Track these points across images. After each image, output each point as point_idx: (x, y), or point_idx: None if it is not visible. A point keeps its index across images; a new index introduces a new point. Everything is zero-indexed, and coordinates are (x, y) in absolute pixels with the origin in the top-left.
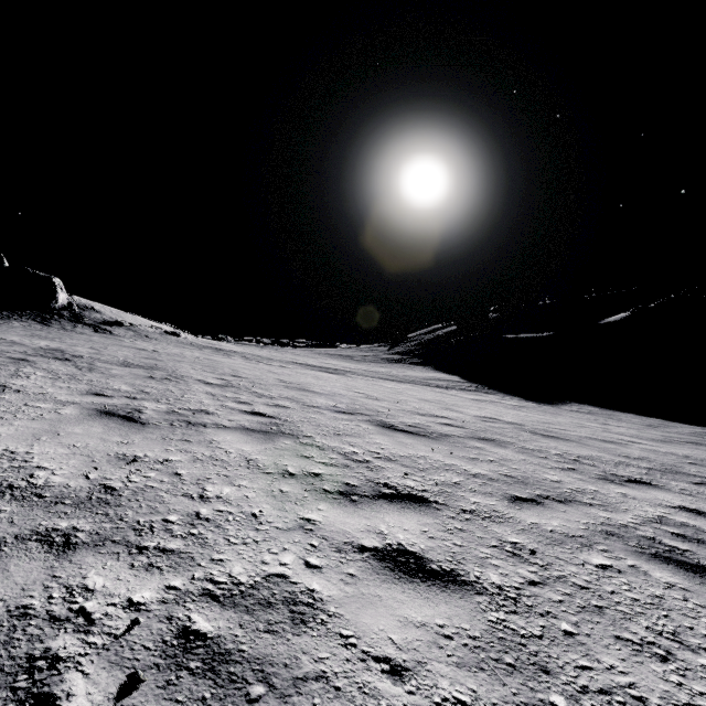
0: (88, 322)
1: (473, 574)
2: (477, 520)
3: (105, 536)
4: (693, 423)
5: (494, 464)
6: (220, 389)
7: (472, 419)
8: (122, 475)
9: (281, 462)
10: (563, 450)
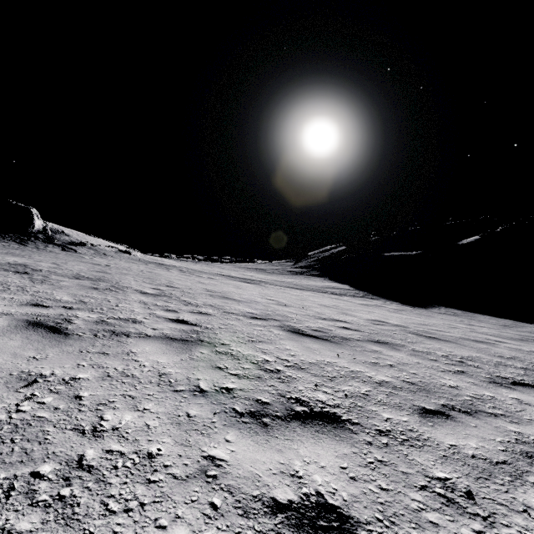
0: (58, 243)
1: None
2: (395, 445)
3: None
4: None
5: (394, 370)
6: (152, 298)
7: (365, 322)
8: (12, 403)
9: (194, 376)
10: (447, 351)
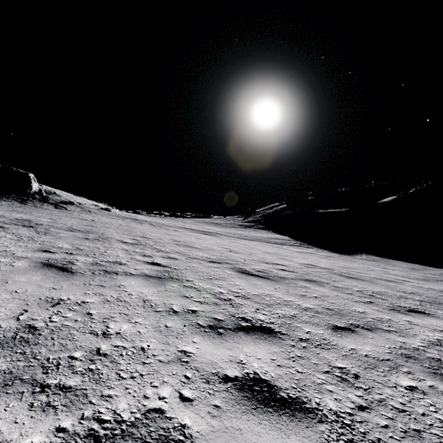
0: (51, 202)
1: (314, 400)
2: (311, 347)
3: (16, 375)
4: (441, 267)
5: (318, 300)
6: (132, 247)
7: (299, 266)
8: (46, 316)
9: (168, 302)
10: (361, 288)
